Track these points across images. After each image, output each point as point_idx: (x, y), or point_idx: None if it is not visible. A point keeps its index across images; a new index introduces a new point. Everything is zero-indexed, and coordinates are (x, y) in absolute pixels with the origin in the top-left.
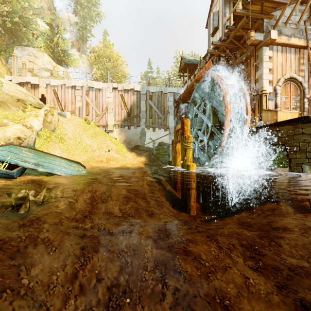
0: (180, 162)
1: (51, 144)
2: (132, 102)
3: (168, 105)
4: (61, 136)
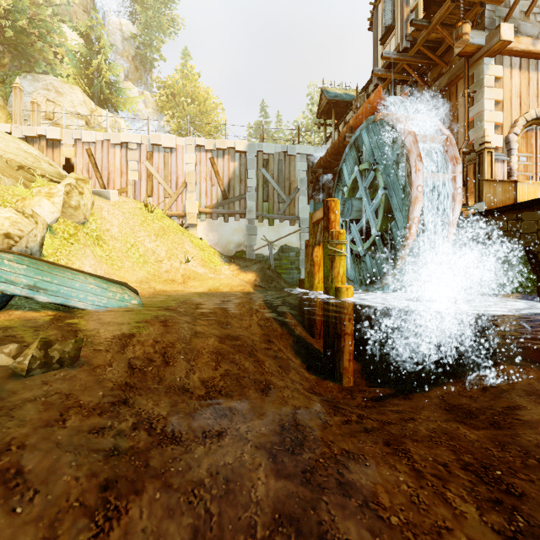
0: (320, 282)
1: (77, 248)
2: (232, 173)
3: (298, 178)
4: (98, 233)
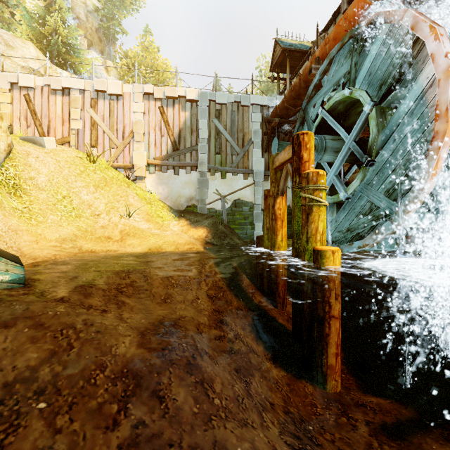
0: (283, 239)
1: None
2: (183, 123)
3: (252, 129)
4: (17, 181)
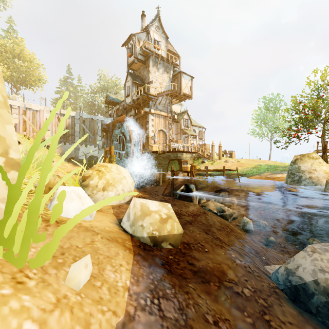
0: None
1: None
2: (68, 124)
3: (97, 129)
4: None
